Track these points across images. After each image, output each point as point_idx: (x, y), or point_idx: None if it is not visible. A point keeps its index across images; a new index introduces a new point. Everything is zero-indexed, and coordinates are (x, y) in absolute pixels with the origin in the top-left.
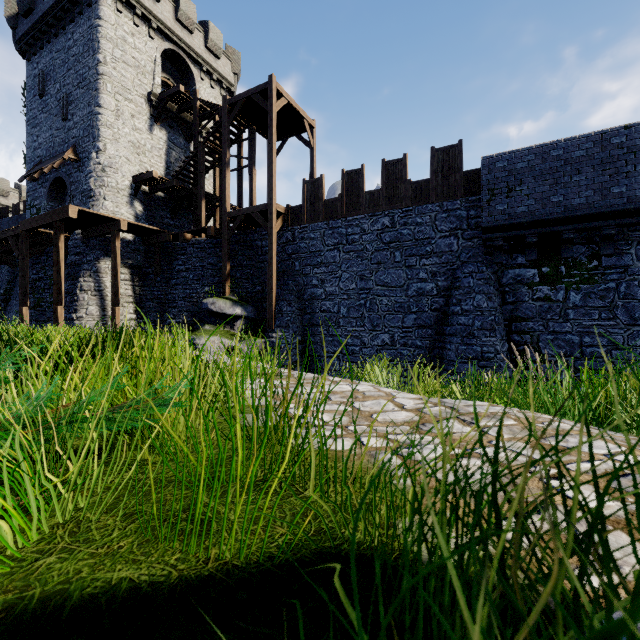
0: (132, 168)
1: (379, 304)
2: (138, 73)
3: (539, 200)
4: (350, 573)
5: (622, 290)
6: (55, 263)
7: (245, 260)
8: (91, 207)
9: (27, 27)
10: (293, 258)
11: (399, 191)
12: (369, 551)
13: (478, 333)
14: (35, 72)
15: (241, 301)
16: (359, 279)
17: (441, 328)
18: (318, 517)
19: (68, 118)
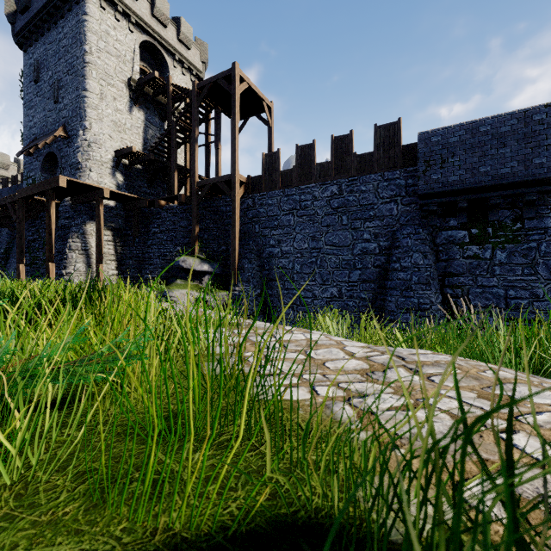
0: (114, 144)
1: (328, 261)
2: (119, 62)
3: (469, 170)
4: (308, 549)
5: (542, 249)
6: (47, 226)
7: (212, 223)
8: (79, 178)
9: (24, 22)
10: (253, 221)
11: (346, 163)
12: (328, 520)
13: (415, 287)
14: (31, 61)
15: (208, 259)
16: (311, 240)
17: (383, 282)
18: (274, 477)
19: (59, 101)
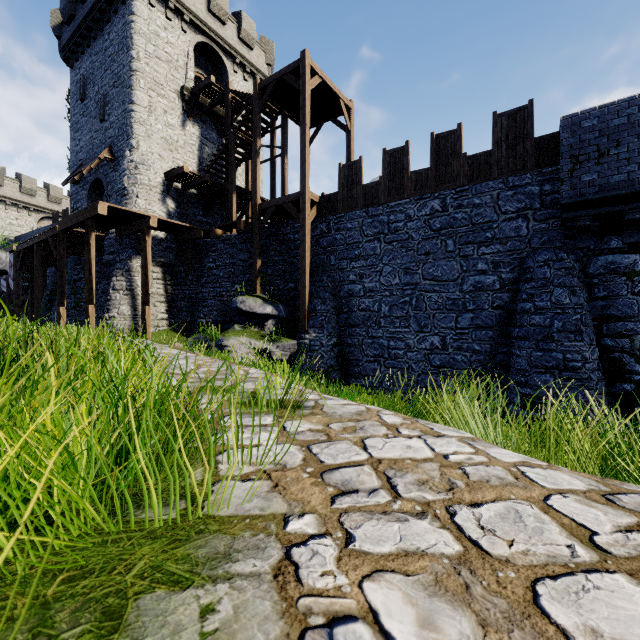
0: (164, 165)
1: (427, 301)
2: (171, 68)
3: None
4: None
5: None
6: (87, 262)
7: (277, 255)
8: (125, 206)
9: (70, 34)
10: (328, 251)
11: (452, 168)
12: None
13: (558, 336)
14: (77, 78)
15: (272, 299)
16: (403, 273)
17: (506, 329)
18: None
19: (105, 119)
